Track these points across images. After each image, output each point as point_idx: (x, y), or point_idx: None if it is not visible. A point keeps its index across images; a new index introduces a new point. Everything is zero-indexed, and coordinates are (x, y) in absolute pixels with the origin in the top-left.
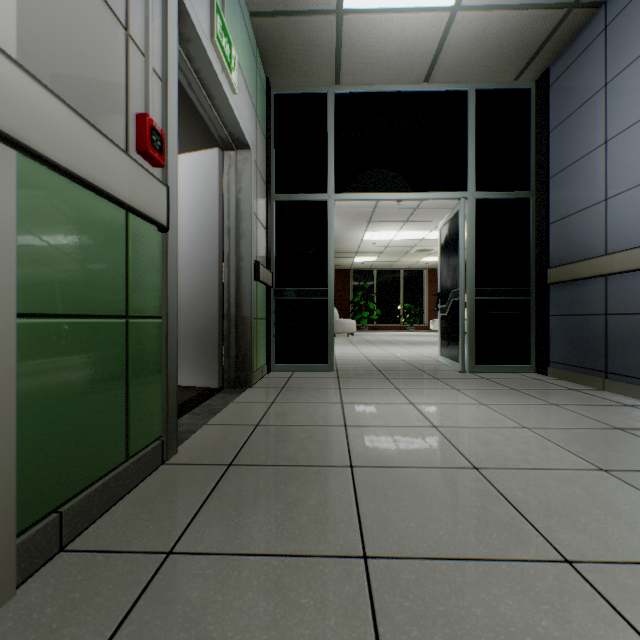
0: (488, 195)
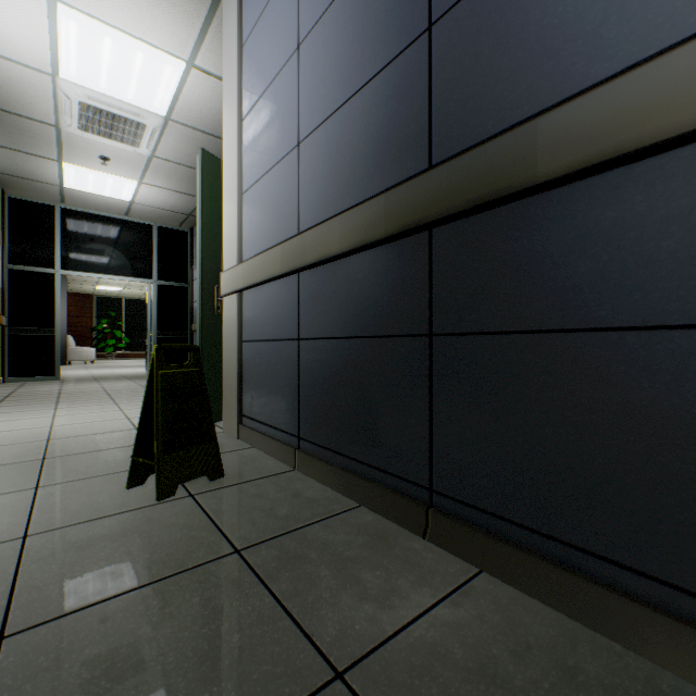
0: (165, 283)
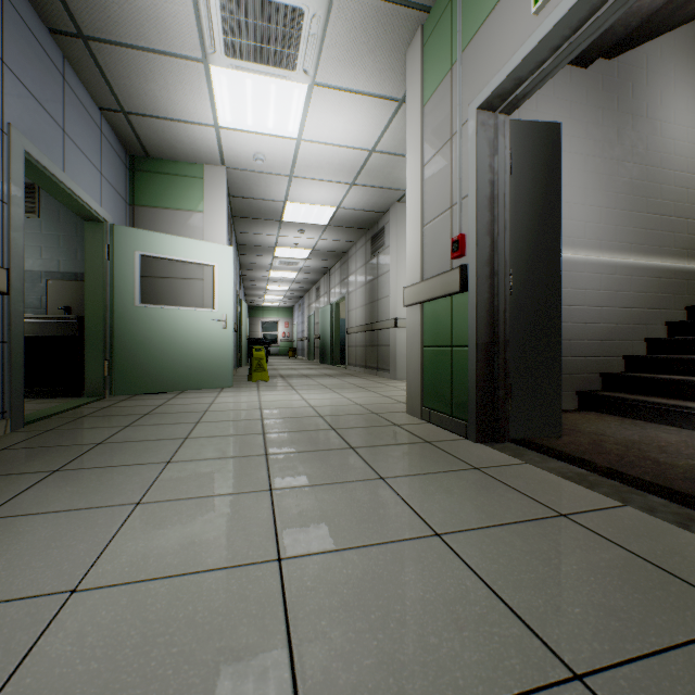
0: None
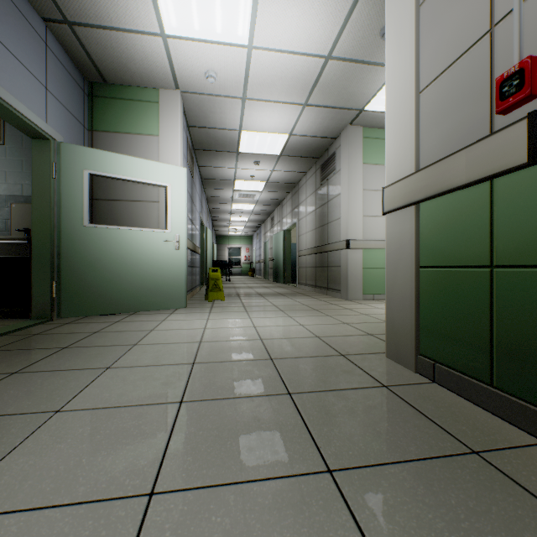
0: None
